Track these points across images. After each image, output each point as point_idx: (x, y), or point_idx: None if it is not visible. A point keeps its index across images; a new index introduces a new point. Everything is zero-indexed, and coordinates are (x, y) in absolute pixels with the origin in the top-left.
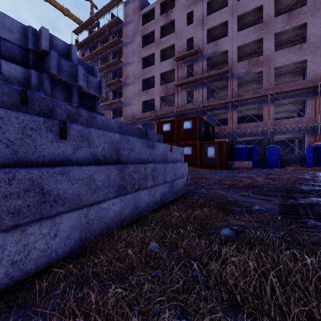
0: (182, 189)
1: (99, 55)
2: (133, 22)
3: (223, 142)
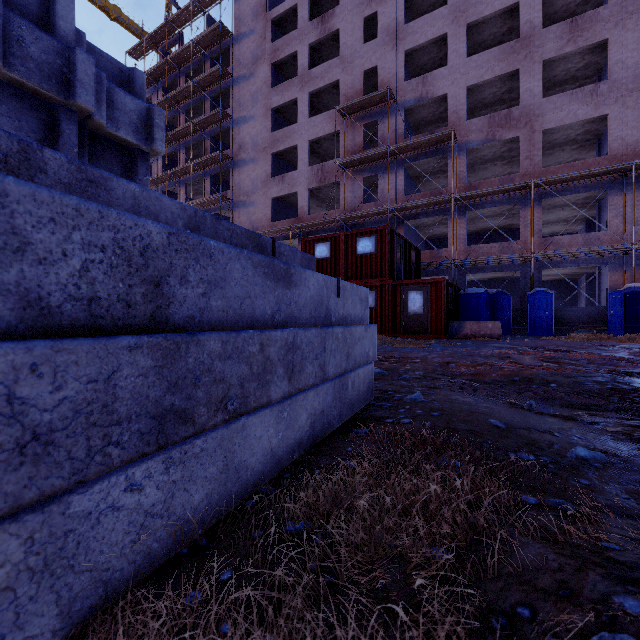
0: (366, 394)
1: (183, 103)
2: (253, 35)
3: (441, 282)
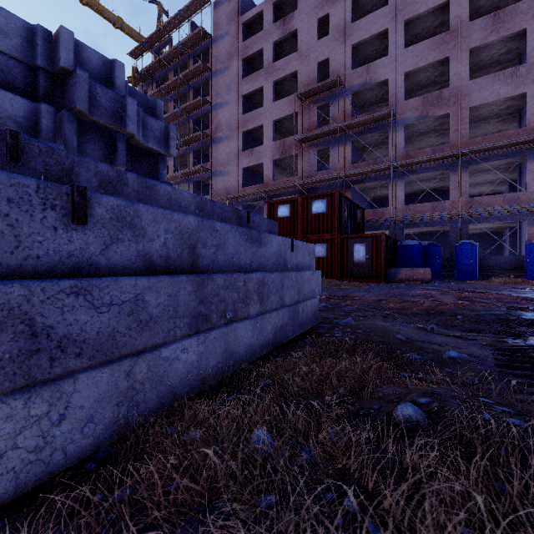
0: (313, 318)
1: (172, 93)
2: (227, 36)
3: (380, 236)
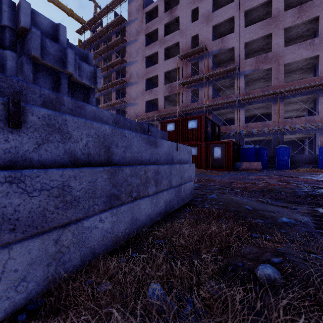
0: (190, 195)
1: (102, 55)
2: (136, 21)
3: (230, 142)
